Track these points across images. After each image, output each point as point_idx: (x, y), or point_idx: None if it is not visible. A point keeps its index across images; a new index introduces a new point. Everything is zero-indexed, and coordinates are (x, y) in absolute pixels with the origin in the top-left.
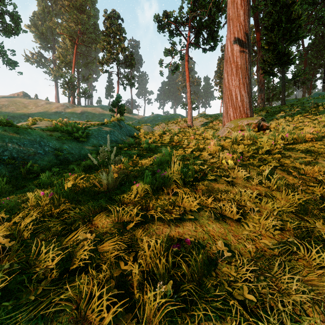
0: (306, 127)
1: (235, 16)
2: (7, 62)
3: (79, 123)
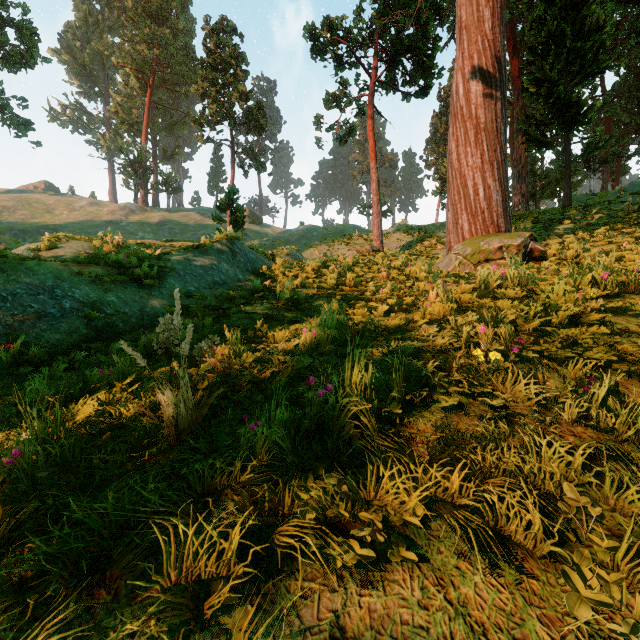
0: (627, 253)
1: (473, 21)
2: (12, 122)
3: (150, 244)
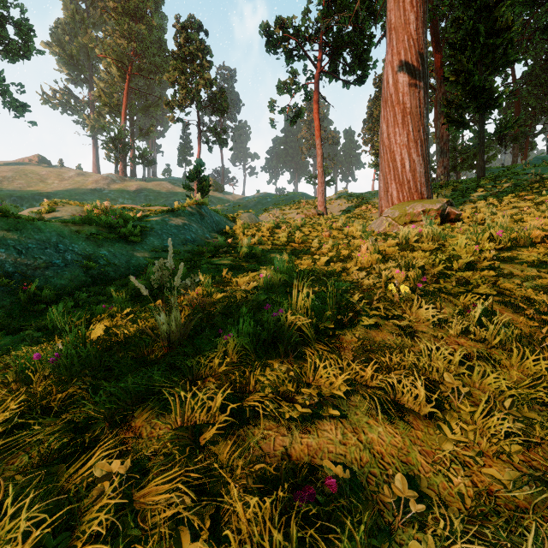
0: (526, 216)
1: (401, 23)
2: (11, 105)
3: (131, 208)
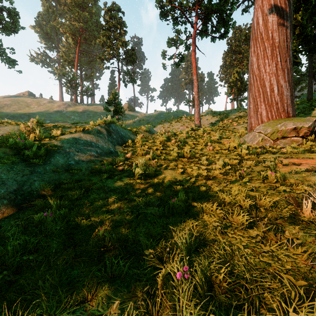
0: None
1: None
2: (6, 61)
3: (61, 126)
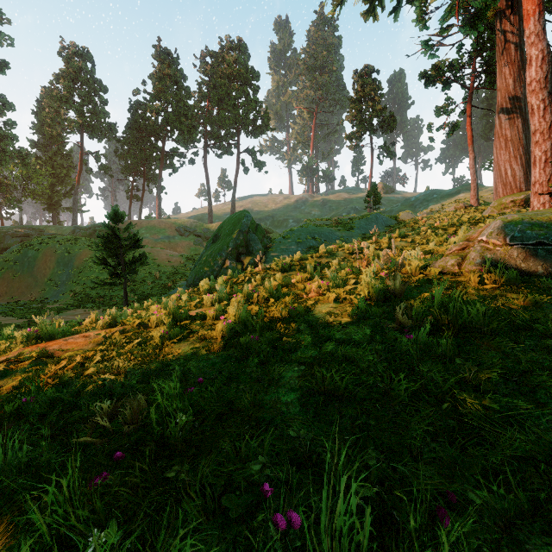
0: None
1: (503, 87)
2: (257, 165)
3: (340, 219)
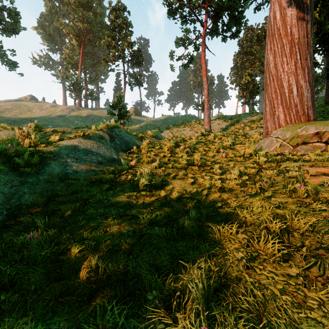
0: None
1: None
2: (7, 63)
3: (61, 131)
